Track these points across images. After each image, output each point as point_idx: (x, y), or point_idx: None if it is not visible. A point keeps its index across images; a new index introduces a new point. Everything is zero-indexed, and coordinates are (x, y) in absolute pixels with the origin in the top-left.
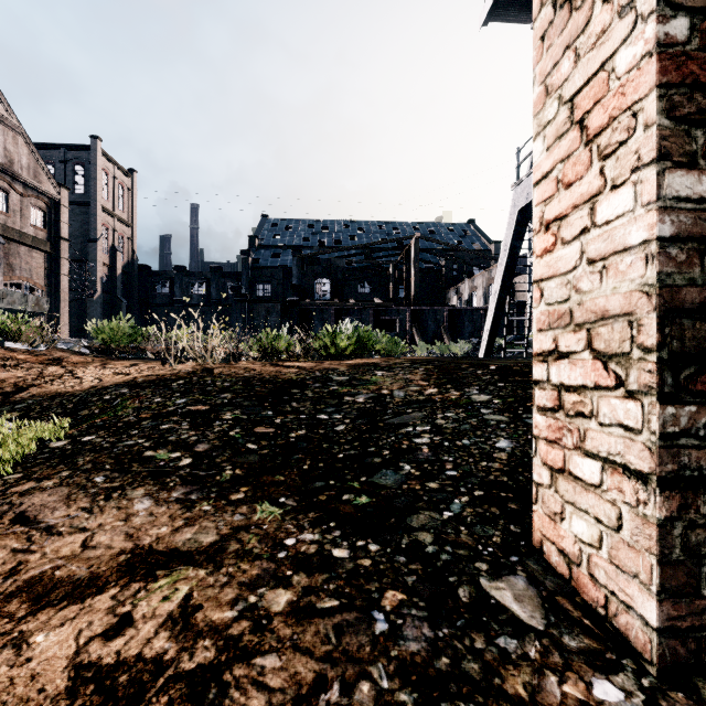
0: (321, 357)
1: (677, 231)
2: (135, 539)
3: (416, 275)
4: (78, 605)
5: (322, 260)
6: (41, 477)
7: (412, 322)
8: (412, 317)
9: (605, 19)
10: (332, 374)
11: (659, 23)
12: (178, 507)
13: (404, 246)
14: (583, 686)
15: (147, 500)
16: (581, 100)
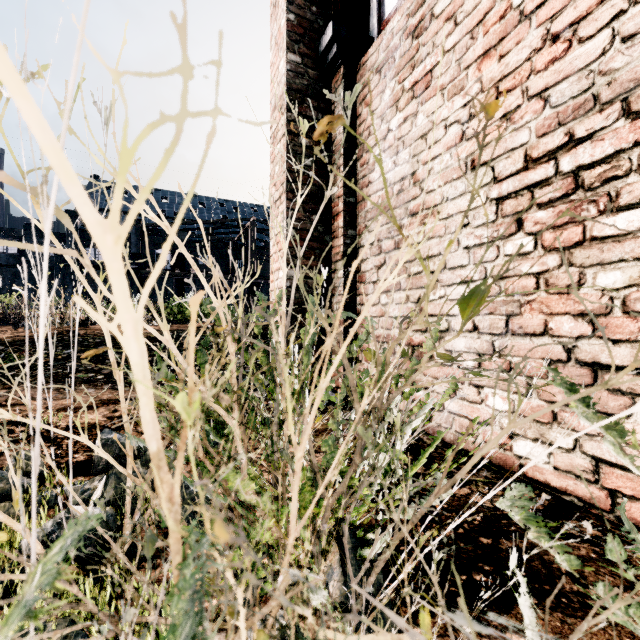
0: (169, 322)
1: (291, 284)
2: (98, 398)
3: (253, 252)
4: (91, 410)
5: (163, 232)
6: (7, 388)
7: (249, 293)
8: (249, 288)
9: (280, 219)
10: (182, 333)
11: (286, 231)
12: (111, 390)
13: (242, 226)
14: (266, 402)
15: (91, 389)
16: (277, 238)
